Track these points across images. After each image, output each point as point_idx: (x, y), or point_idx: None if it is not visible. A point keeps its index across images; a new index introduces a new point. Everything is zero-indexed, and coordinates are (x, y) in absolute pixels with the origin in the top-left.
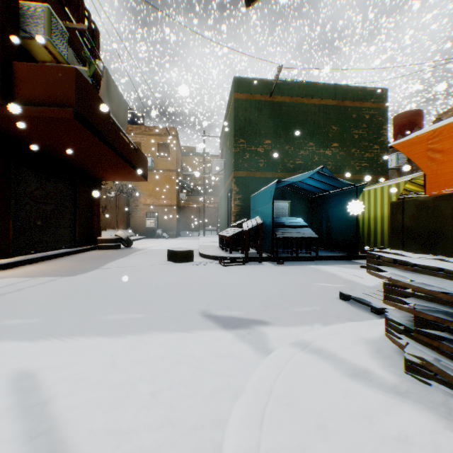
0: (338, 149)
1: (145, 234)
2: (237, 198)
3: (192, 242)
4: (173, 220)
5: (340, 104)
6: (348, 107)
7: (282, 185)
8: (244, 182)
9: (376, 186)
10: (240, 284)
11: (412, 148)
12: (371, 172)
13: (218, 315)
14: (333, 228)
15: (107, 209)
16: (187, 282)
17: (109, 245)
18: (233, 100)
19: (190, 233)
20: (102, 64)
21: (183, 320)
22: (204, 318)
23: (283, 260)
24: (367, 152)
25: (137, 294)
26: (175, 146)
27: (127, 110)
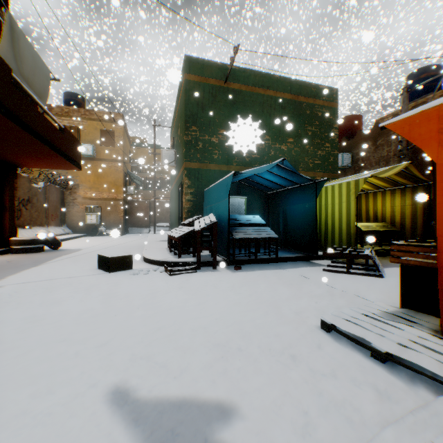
0: (293, 145)
1: (85, 231)
2: (189, 192)
3: (139, 240)
4: (119, 216)
5: (295, 99)
6: (303, 102)
7: (238, 179)
8: (197, 175)
9: (334, 183)
10: (187, 309)
11: (415, 128)
12: (324, 170)
13: (141, 395)
14: (290, 227)
15: (33, 202)
16: (112, 308)
17: (27, 248)
18: (185, 82)
19: (139, 229)
20: (4, 6)
21: (65, 427)
22: (112, 410)
23: (240, 263)
24: (320, 150)
25: (12, 345)
26: (122, 134)
27: (50, 79)
